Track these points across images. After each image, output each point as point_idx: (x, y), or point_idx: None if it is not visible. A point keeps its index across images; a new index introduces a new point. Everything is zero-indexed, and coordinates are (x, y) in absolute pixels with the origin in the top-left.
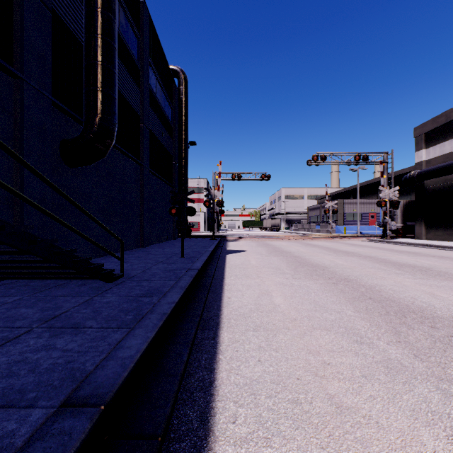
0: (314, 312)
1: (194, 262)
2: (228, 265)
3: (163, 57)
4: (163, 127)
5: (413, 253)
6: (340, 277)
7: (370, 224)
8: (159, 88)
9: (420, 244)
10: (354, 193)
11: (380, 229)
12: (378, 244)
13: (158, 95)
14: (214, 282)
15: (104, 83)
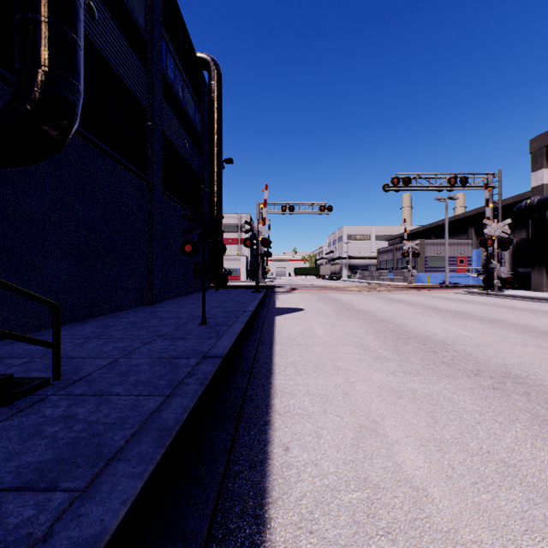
0: None
1: (219, 335)
2: (279, 337)
3: (187, 37)
4: (187, 135)
5: None
6: (494, 370)
7: (459, 271)
8: (180, 80)
9: None
10: (436, 232)
11: (473, 278)
12: (485, 298)
13: (178, 89)
14: (252, 386)
15: (51, 9)
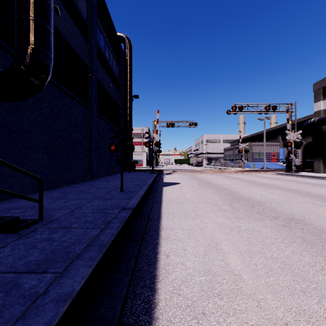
0: (305, 297)
1: (131, 197)
2: (165, 199)
3: (111, 24)
4: (111, 81)
5: (324, 185)
6: (285, 216)
7: (272, 161)
8: (108, 49)
9: (324, 177)
10: (259, 138)
11: (280, 165)
12: (286, 177)
13: (106, 54)
14: (149, 224)
15: (35, 12)
